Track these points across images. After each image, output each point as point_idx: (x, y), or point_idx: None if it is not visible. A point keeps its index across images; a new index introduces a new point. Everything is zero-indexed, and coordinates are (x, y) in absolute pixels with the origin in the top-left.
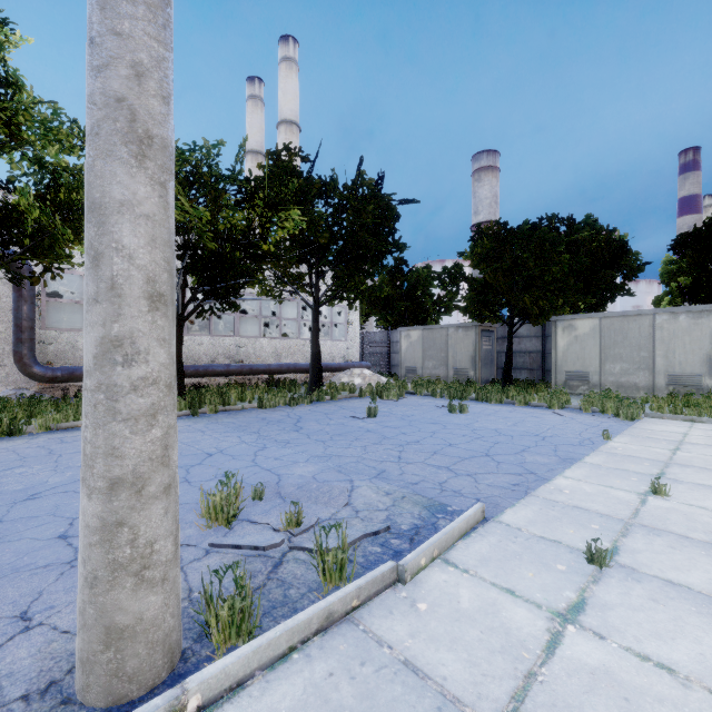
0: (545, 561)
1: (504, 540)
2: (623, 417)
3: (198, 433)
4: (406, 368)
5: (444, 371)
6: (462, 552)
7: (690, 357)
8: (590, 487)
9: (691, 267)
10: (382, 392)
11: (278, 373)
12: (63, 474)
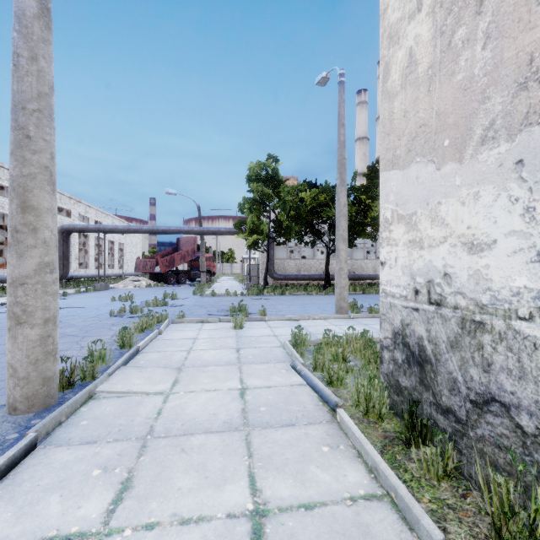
0: None
1: None
2: None
3: None
4: None
5: None
6: None
7: None
8: None
9: None
10: None
11: (374, 279)
12: (307, 302)
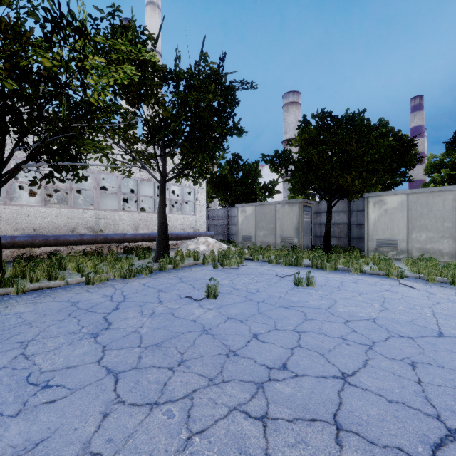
0: None
1: None
2: None
3: None
4: (242, 237)
5: (273, 238)
6: None
7: None
8: None
9: None
10: (223, 260)
11: (133, 241)
12: None
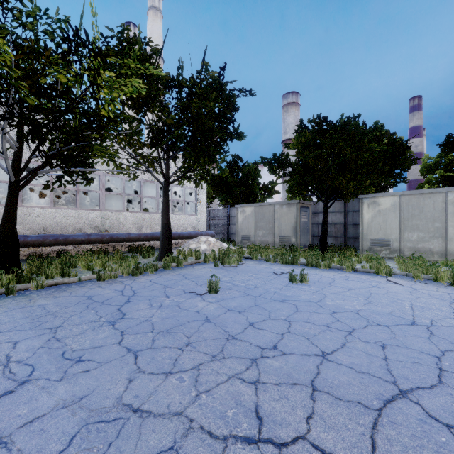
0: None
1: None
2: None
3: None
4: (242, 236)
5: (271, 238)
6: None
7: None
8: None
9: None
10: (223, 258)
11: (137, 240)
12: None
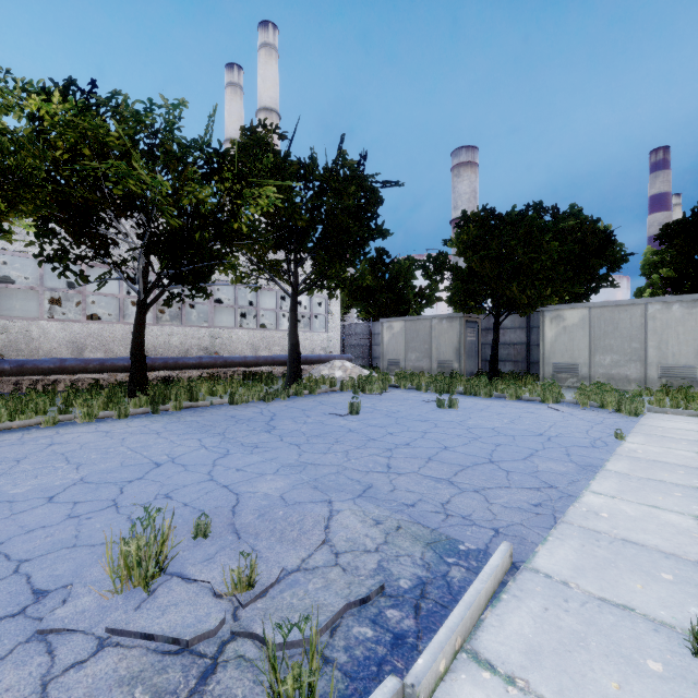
0: (626, 651)
1: (551, 606)
2: (626, 413)
3: (152, 435)
4: (388, 361)
5: (427, 363)
6: (495, 634)
7: (684, 348)
8: (631, 508)
9: (677, 257)
10: (364, 385)
11: (255, 365)
12: None
